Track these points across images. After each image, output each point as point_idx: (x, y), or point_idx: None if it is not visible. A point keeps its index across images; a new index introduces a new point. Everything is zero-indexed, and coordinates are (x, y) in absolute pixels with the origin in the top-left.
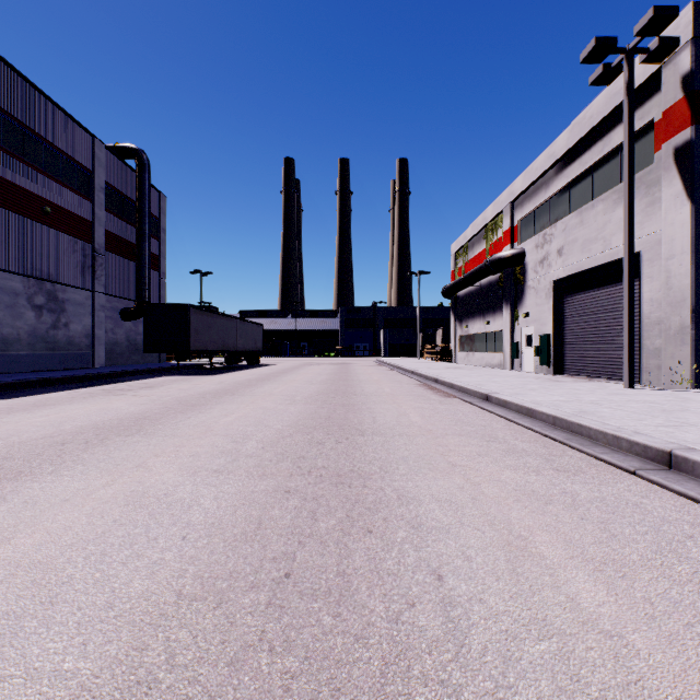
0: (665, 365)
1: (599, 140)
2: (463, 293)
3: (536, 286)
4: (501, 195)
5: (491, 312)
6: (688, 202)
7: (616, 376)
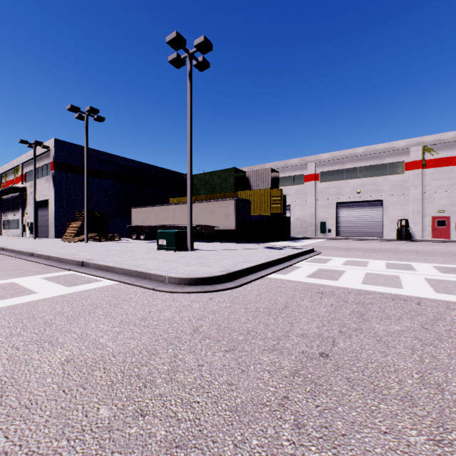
0: (51, 232)
1: (43, 159)
2: (5, 197)
3: (30, 202)
4: (19, 158)
5: (17, 210)
6: (54, 189)
7: (48, 237)
